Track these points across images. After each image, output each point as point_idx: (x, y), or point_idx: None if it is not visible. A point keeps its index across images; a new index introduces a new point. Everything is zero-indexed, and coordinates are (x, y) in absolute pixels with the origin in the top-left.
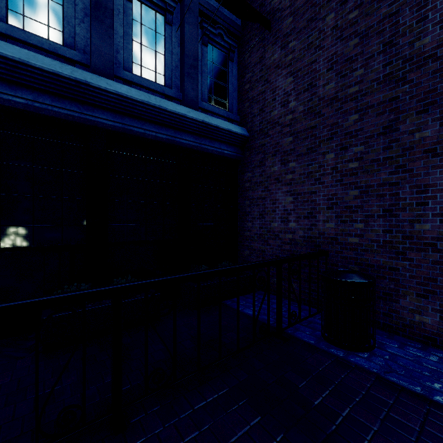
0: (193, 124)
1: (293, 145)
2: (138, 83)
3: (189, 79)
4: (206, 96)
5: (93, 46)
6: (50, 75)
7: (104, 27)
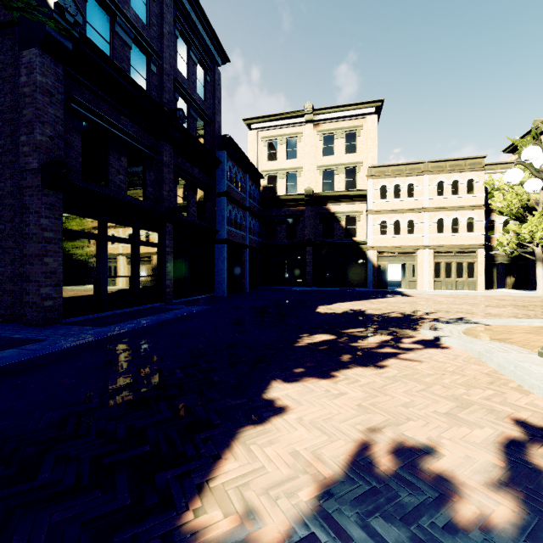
0: None
1: None
2: None
3: None
4: None
5: None
6: None
7: None
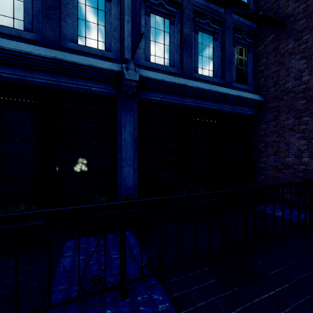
0: (232, 98)
1: (306, 105)
2: (201, 79)
3: (227, 70)
4: (235, 78)
5: (184, 64)
6: (171, 84)
7: (188, 52)
